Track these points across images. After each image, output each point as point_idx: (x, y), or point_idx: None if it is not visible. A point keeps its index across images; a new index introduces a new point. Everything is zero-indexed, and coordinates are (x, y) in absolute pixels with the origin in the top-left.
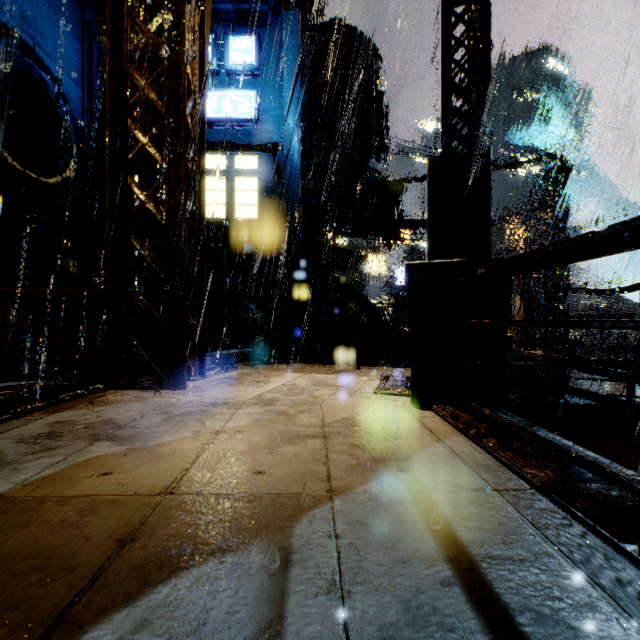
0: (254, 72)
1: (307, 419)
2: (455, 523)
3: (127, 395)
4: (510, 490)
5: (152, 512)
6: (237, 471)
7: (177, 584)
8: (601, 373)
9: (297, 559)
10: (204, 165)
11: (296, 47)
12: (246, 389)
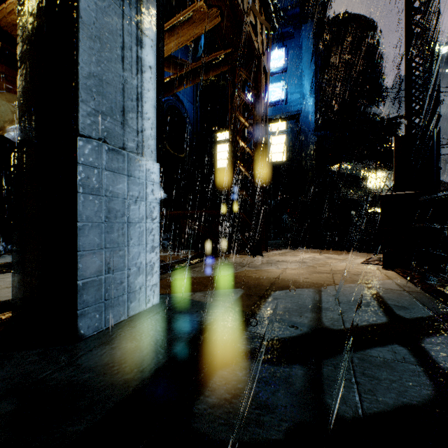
0: (283, 70)
1: (323, 268)
2: (381, 293)
3: (239, 256)
4: (413, 292)
5: (276, 281)
6: (298, 277)
7: (291, 290)
8: None
9: (323, 291)
10: (267, 149)
11: (311, 45)
12: (290, 257)
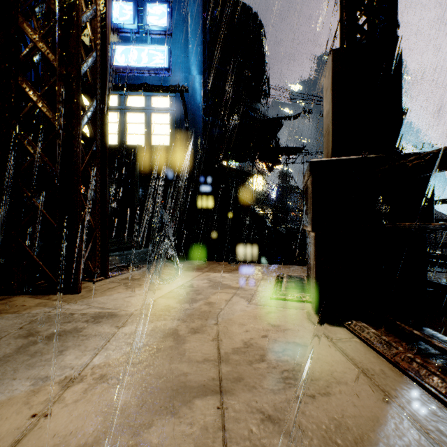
0: (166, 32)
1: (199, 346)
2: None
3: (9, 303)
4: None
5: None
6: None
7: None
8: (433, 264)
9: None
10: (106, 75)
11: (199, 13)
12: (141, 293)
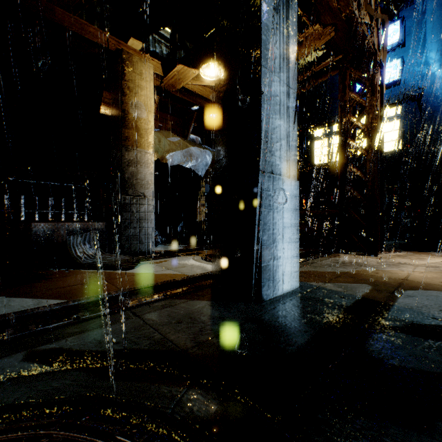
0: (398, 46)
1: None
2: None
3: (350, 256)
4: None
5: (403, 281)
6: (430, 280)
7: (425, 291)
8: None
9: None
10: (382, 145)
11: (440, 6)
12: (414, 260)
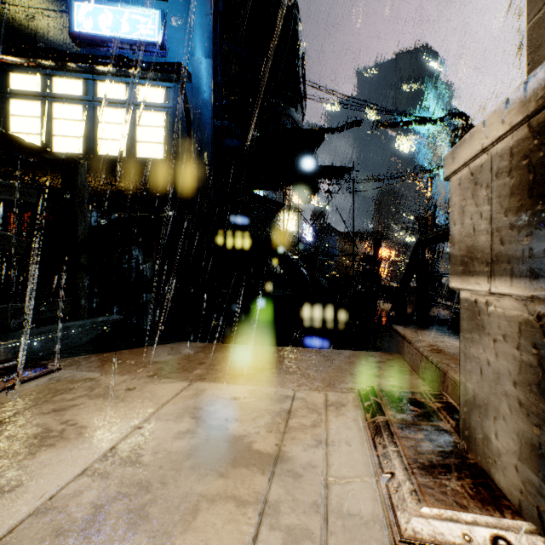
0: None
1: None
2: None
3: None
4: None
5: None
6: None
7: None
8: None
9: None
10: None
11: None
12: None
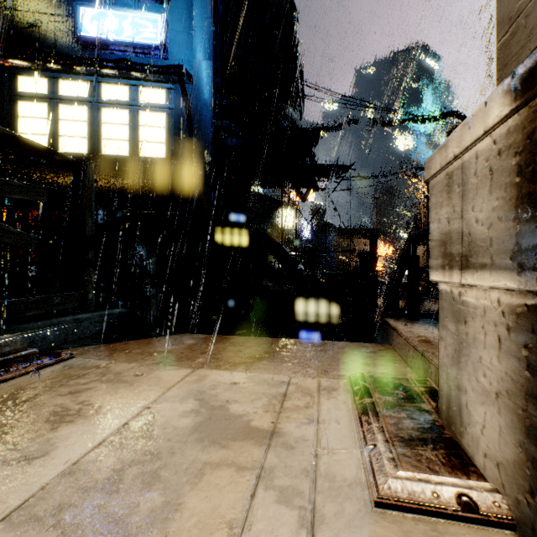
0: None
1: None
2: None
3: None
4: None
5: None
6: None
7: None
8: None
9: None
10: None
11: None
12: None
